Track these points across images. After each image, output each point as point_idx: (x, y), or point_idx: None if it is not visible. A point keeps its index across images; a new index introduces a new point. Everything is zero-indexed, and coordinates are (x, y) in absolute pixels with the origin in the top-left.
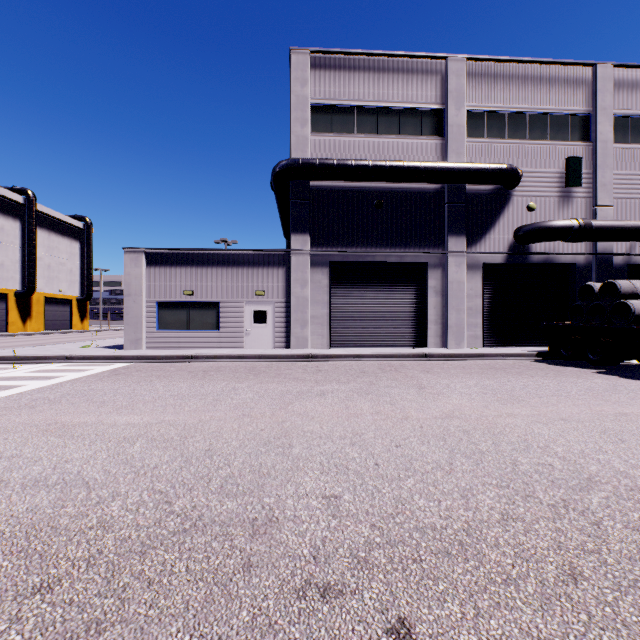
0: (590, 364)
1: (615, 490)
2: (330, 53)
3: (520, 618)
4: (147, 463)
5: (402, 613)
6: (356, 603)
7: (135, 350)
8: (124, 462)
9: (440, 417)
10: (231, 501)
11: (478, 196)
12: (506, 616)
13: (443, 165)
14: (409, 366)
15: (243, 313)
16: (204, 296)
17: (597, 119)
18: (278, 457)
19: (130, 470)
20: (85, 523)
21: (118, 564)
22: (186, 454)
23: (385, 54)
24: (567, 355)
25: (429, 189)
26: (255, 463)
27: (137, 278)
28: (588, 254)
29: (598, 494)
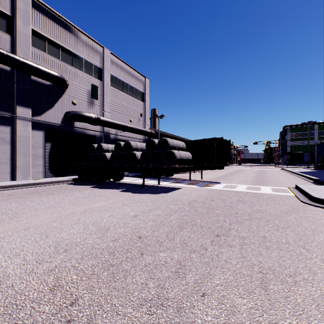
0: (93, 183)
1: None
2: None
3: None
4: None
5: None
6: None
7: None
8: None
9: None
10: None
11: (41, 86)
12: None
13: (9, 54)
14: None
15: None
16: None
17: (104, 72)
18: None
19: None
20: None
21: None
22: None
23: None
24: (85, 179)
25: None
26: None
27: None
28: (101, 132)
29: None
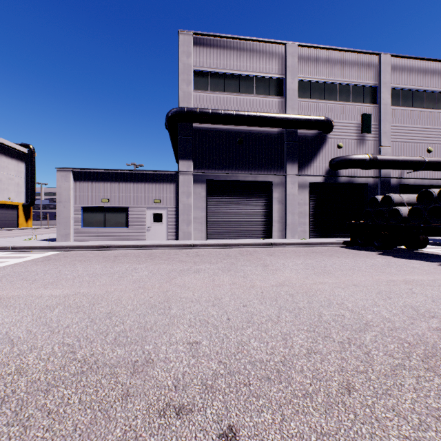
0: (375, 249)
1: (381, 330)
2: (207, 35)
3: (311, 420)
4: (61, 324)
5: (232, 422)
6: (200, 417)
7: (65, 242)
8: (44, 324)
9: (275, 285)
10: (120, 349)
11: (306, 137)
12: (302, 419)
13: (283, 116)
14: (259, 251)
15: (145, 215)
16: (117, 203)
17: (381, 90)
18: (160, 316)
19: (47, 329)
20: (5, 370)
21: (26, 400)
22: (92, 316)
23: (244, 38)
24: (361, 243)
25: (274, 132)
26: (142, 321)
27: (66, 190)
28: (375, 177)
29: (370, 333)
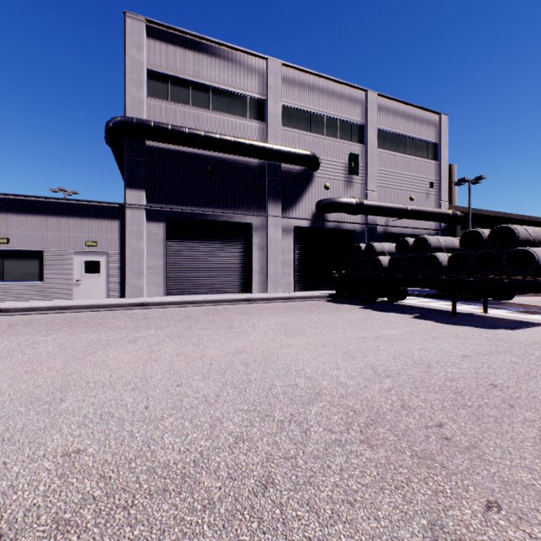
0: (359, 302)
1: (332, 399)
2: (166, 27)
3: None
4: None
5: None
6: None
7: None
8: None
9: (232, 353)
10: None
11: (291, 173)
12: None
13: (263, 145)
14: (231, 309)
15: (72, 263)
16: (23, 245)
17: (368, 129)
18: (37, 416)
19: None
20: None
21: None
22: None
23: (217, 42)
24: (347, 296)
25: (254, 163)
26: (1, 428)
27: None
28: (362, 224)
29: (319, 405)
